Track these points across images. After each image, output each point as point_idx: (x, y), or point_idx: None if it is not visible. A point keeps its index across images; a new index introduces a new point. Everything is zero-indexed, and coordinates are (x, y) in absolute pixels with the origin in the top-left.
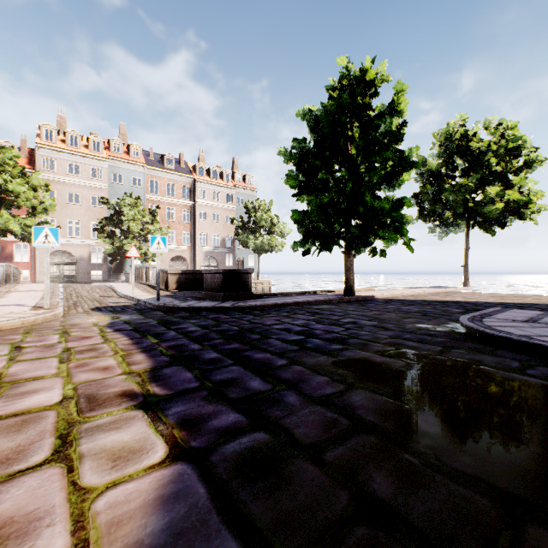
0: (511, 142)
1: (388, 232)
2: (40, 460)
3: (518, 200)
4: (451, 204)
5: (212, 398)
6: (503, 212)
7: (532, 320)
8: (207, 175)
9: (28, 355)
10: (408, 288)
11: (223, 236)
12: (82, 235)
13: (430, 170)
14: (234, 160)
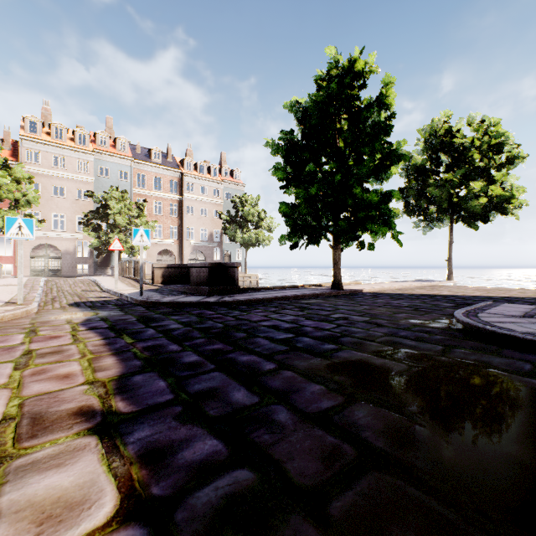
0: (494, 138)
1: (377, 225)
2: None
3: (501, 195)
4: (436, 199)
5: (187, 417)
6: (487, 207)
7: (528, 315)
8: (195, 170)
9: None
10: (394, 282)
11: (210, 230)
12: (68, 229)
13: (415, 166)
14: (221, 155)
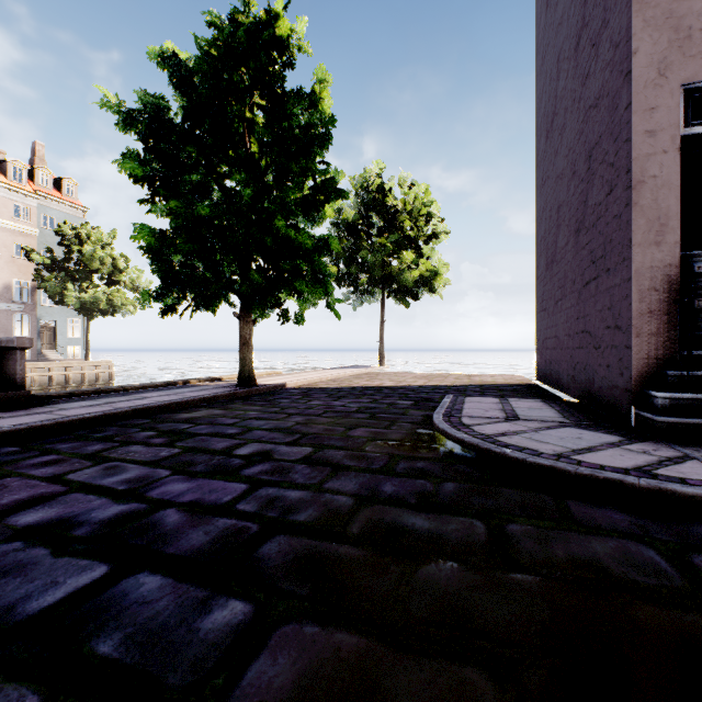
0: (424, 206)
1: (309, 284)
2: None
3: (431, 270)
4: (370, 266)
5: None
6: (418, 282)
7: (512, 415)
8: None
9: None
10: (325, 370)
11: (6, 281)
12: None
13: (346, 221)
14: (35, 147)
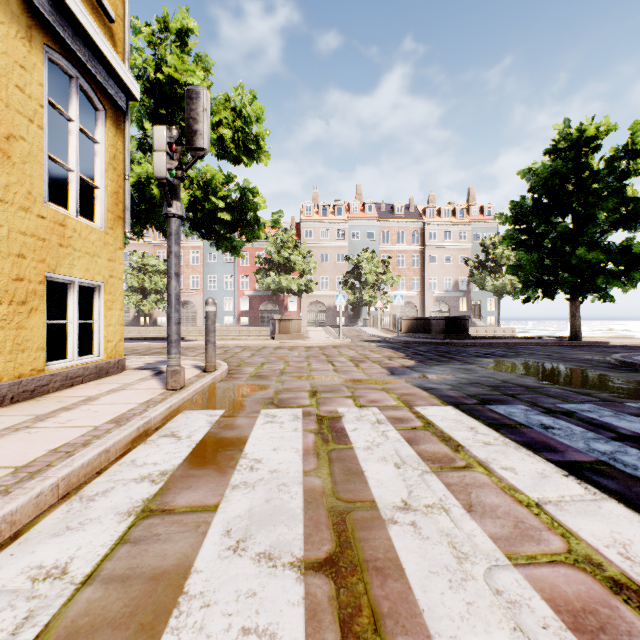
0: None
1: (608, 280)
2: (387, 360)
3: None
4: None
5: (427, 359)
6: None
7: None
8: (437, 216)
9: (359, 350)
10: None
11: (455, 279)
12: (330, 288)
13: None
14: (469, 191)
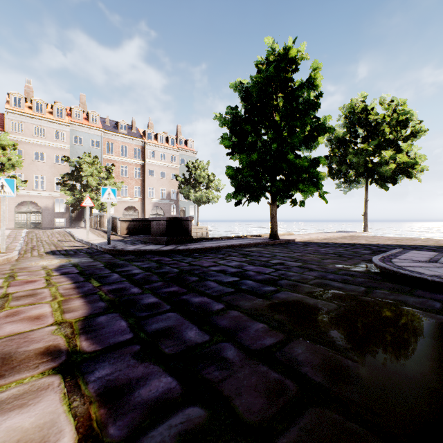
0: (401, 115)
1: (307, 186)
2: None
3: (407, 162)
4: (354, 164)
5: (144, 355)
6: (395, 172)
7: (433, 260)
8: (155, 140)
9: None
10: (321, 233)
11: (168, 190)
12: (47, 188)
13: (337, 137)
14: (177, 127)
